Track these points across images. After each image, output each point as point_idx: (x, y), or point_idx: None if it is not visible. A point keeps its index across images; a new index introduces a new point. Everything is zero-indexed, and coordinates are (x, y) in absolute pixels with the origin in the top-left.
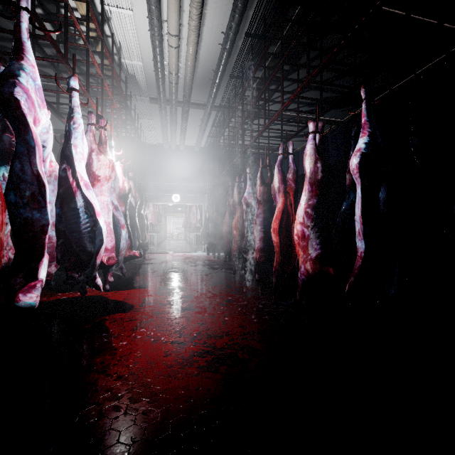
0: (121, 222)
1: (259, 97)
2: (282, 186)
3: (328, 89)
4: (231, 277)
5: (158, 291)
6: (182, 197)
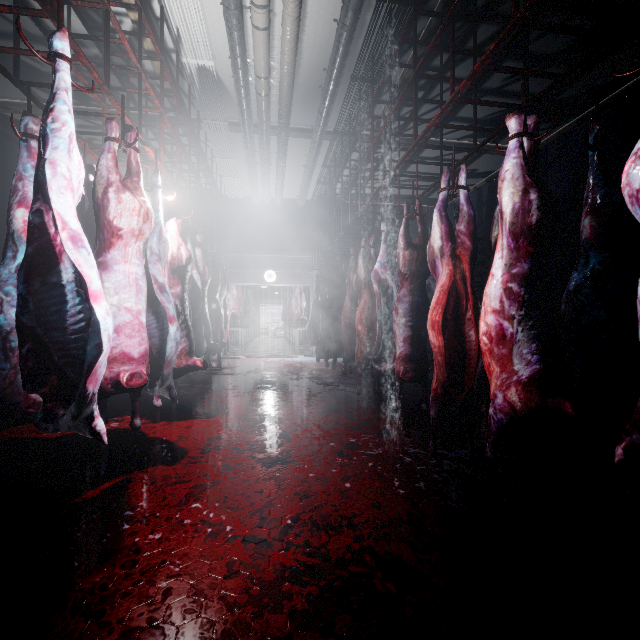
0: (170, 310)
1: (403, 93)
2: (447, 246)
3: (512, 93)
4: (353, 400)
5: (236, 423)
6: (279, 276)
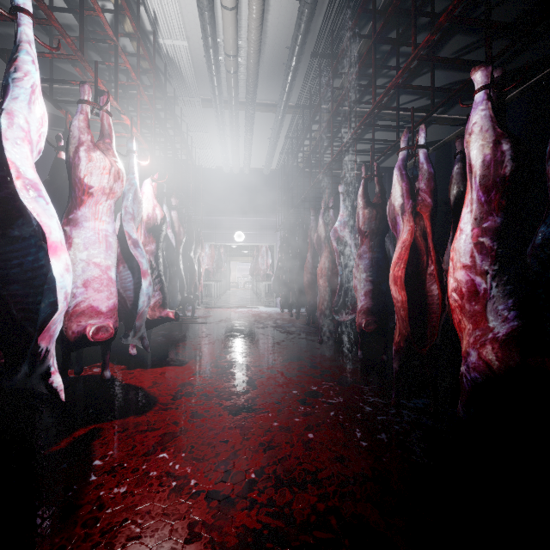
0: (144, 266)
1: (362, 59)
2: (407, 203)
3: (460, 66)
4: (314, 348)
5: (206, 369)
6: (247, 236)
